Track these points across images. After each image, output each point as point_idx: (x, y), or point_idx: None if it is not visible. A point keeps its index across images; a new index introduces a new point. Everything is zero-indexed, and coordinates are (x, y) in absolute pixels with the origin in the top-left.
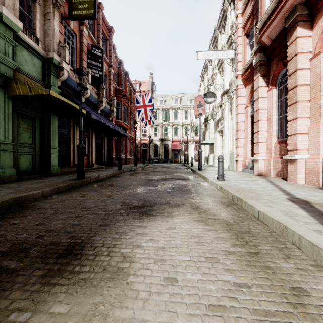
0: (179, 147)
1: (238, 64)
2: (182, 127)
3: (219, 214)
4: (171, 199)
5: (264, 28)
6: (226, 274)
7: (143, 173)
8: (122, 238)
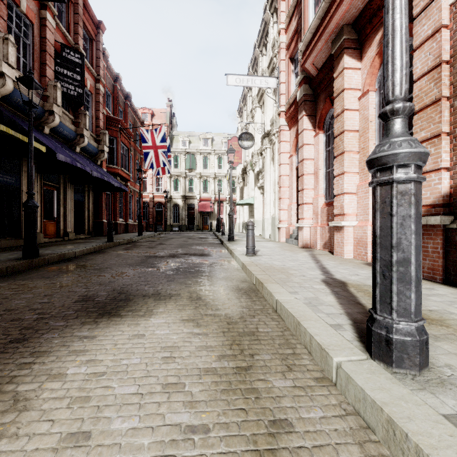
0: (210, 208)
1: (281, 98)
2: (214, 180)
3: (225, 307)
4: (166, 286)
5: (307, 51)
6: (183, 412)
7: (145, 247)
8: (38, 363)
